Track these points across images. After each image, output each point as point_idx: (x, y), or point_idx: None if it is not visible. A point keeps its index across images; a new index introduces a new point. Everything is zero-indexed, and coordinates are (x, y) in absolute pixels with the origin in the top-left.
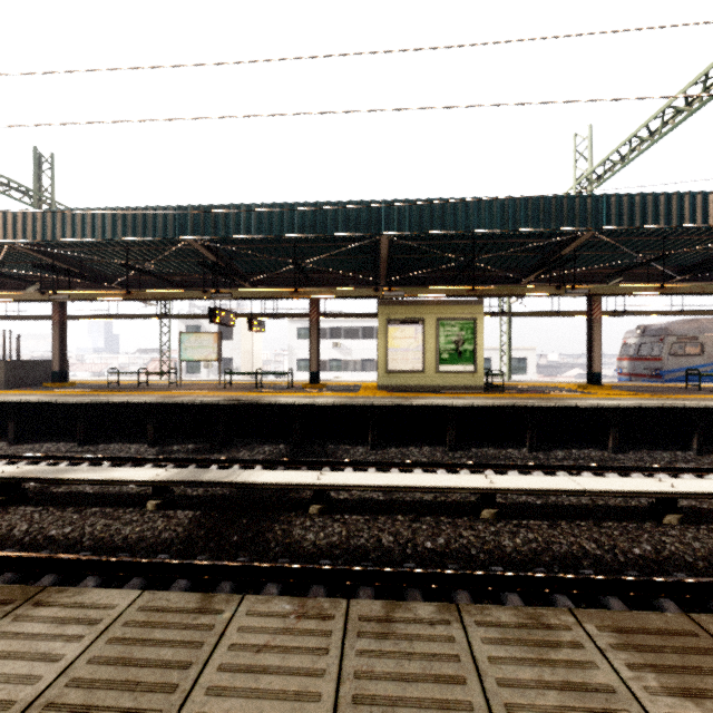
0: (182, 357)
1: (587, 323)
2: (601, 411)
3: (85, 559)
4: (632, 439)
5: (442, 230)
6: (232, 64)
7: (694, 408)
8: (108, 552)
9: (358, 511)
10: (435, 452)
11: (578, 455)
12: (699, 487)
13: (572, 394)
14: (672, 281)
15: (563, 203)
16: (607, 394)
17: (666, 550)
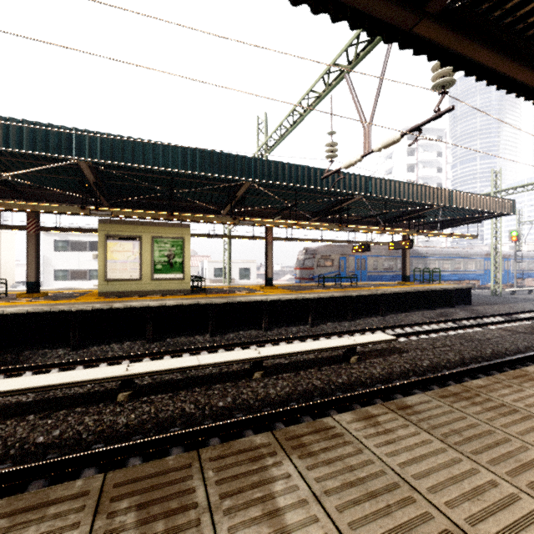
0: None
1: (265, 245)
2: (257, 304)
3: None
4: (278, 321)
5: (133, 163)
6: None
7: (309, 298)
8: None
9: None
10: (134, 346)
11: (243, 335)
12: (275, 351)
13: (248, 293)
14: (311, 221)
15: (227, 158)
16: (270, 292)
17: (240, 399)
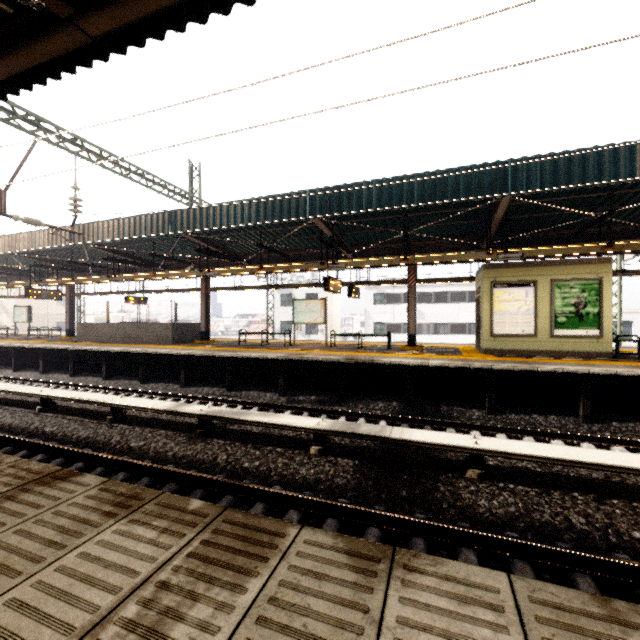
0: (295, 320)
1: None
2: None
3: (284, 494)
4: None
5: (583, 182)
6: (432, 32)
7: None
8: (294, 488)
9: (521, 482)
10: (565, 422)
11: None
12: None
13: None
14: None
15: None
16: None
17: None
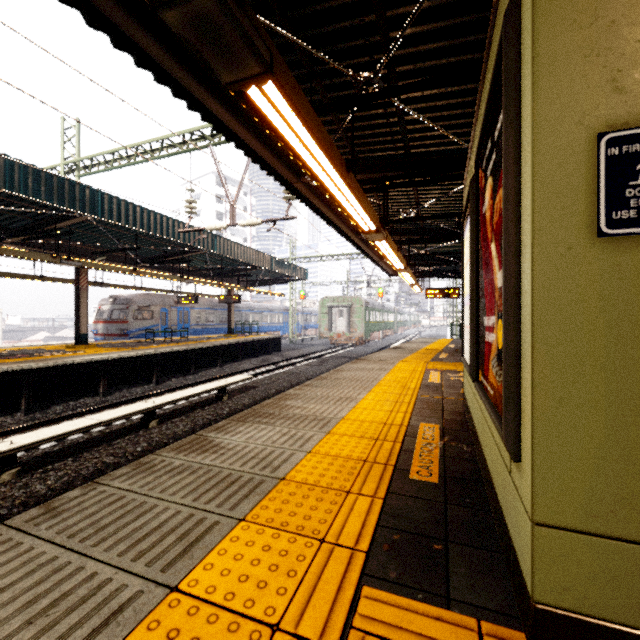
0: None
1: (75, 291)
2: (94, 365)
3: None
4: (116, 383)
5: None
6: None
7: (155, 354)
8: None
9: None
10: None
11: (76, 405)
12: (167, 399)
13: (65, 354)
14: (138, 266)
15: (65, 184)
16: (96, 351)
17: (155, 441)
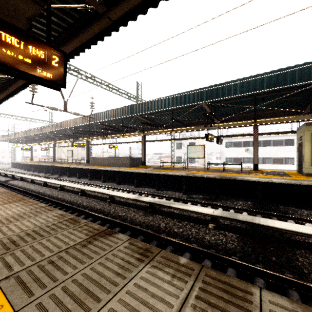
0: (188, 156)
1: None
2: None
3: (201, 249)
4: None
5: None
6: None
7: None
8: (204, 246)
9: None
10: None
11: None
12: None
13: None
14: None
15: None
16: None
17: None
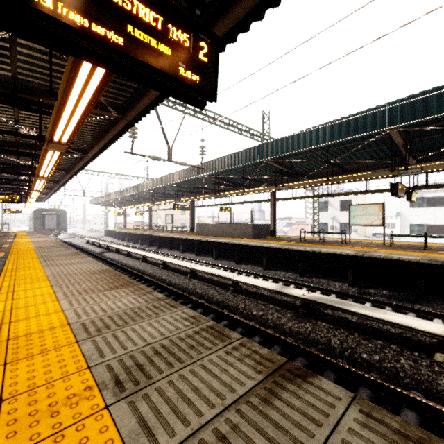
0: (350, 222)
1: None
2: None
3: (443, 411)
4: None
5: None
6: None
7: None
8: (441, 402)
9: None
10: None
11: None
12: None
13: None
14: None
15: None
16: None
17: None
